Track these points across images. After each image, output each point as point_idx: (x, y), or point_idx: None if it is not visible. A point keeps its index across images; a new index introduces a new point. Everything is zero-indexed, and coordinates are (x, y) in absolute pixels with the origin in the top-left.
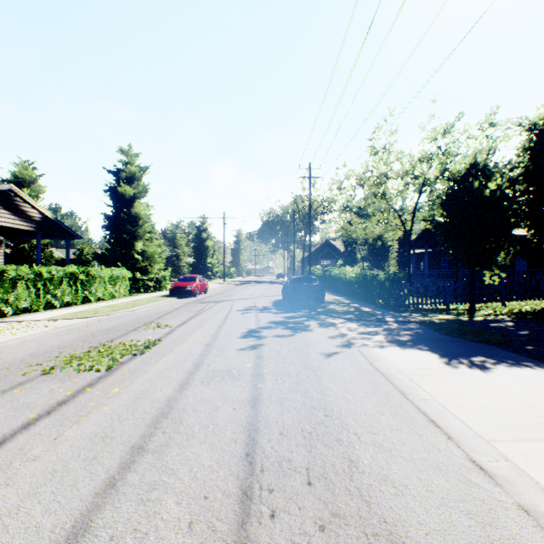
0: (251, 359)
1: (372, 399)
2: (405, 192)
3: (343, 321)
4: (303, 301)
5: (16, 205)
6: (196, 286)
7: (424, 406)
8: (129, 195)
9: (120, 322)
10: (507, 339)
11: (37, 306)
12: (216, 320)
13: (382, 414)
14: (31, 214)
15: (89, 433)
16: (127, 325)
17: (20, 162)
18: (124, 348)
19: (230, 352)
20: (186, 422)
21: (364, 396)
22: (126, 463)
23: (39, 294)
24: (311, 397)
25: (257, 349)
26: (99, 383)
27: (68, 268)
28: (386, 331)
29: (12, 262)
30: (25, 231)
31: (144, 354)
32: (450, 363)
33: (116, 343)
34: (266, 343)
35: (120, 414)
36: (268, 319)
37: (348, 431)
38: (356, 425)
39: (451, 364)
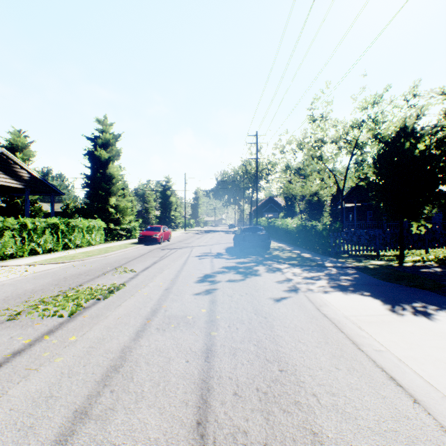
0: (205, 305)
1: (325, 350)
2: (338, 155)
3: (288, 266)
4: (252, 248)
5: (7, 166)
6: (161, 235)
7: (380, 359)
8: (104, 158)
9: (91, 267)
10: (440, 284)
11: (22, 252)
12: (176, 265)
13: (338, 369)
14: (20, 174)
15: (34, 392)
16: (97, 269)
17: (14, 131)
18: (90, 293)
19: (187, 297)
20: (137, 378)
21: (316, 346)
22: (63, 435)
23: (25, 242)
24: (264, 347)
25: (212, 294)
26: (58, 330)
27: (50, 219)
28: (327, 276)
29: (7, 214)
30: (16, 188)
31: (107, 299)
32: (395, 309)
33: (83, 288)
34: (220, 288)
35: (71, 367)
36: (221, 264)
37: (305, 391)
38: (313, 383)
39: (396, 310)
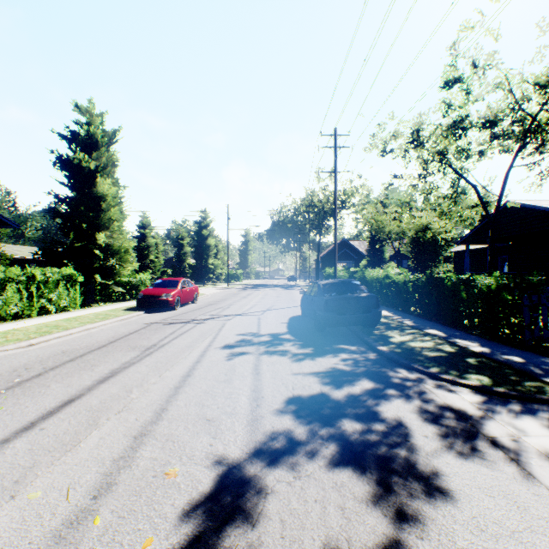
0: None
1: None
2: (483, 155)
3: (482, 403)
4: (343, 325)
5: None
6: (176, 295)
7: None
8: (86, 167)
9: None
10: None
11: None
12: (152, 393)
13: None
14: None
15: None
16: None
17: None
18: None
19: None
20: None
21: None
22: None
23: None
24: None
25: None
26: None
27: None
28: None
29: None
30: None
31: None
32: None
33: None
34: None
35: None
36: (281, 385)
37: None
38: None
39: None
